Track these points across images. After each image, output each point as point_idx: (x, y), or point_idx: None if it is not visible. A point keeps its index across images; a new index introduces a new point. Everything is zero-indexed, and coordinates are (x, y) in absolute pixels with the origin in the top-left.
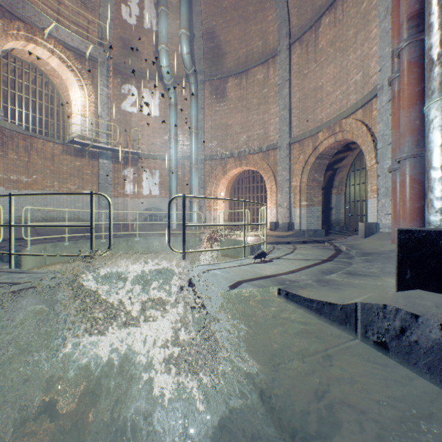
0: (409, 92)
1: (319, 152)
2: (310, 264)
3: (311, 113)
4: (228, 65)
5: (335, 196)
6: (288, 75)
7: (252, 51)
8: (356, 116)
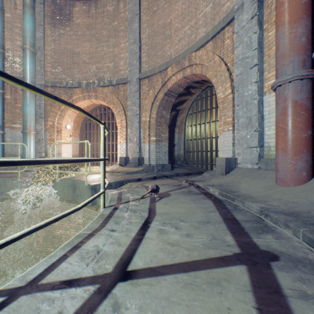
0: None
1: (168, 88)
2: None
3: (160, 49)
4: None
5: (177, 134)
6: (138, 9)
7: None
8: (206, 49)
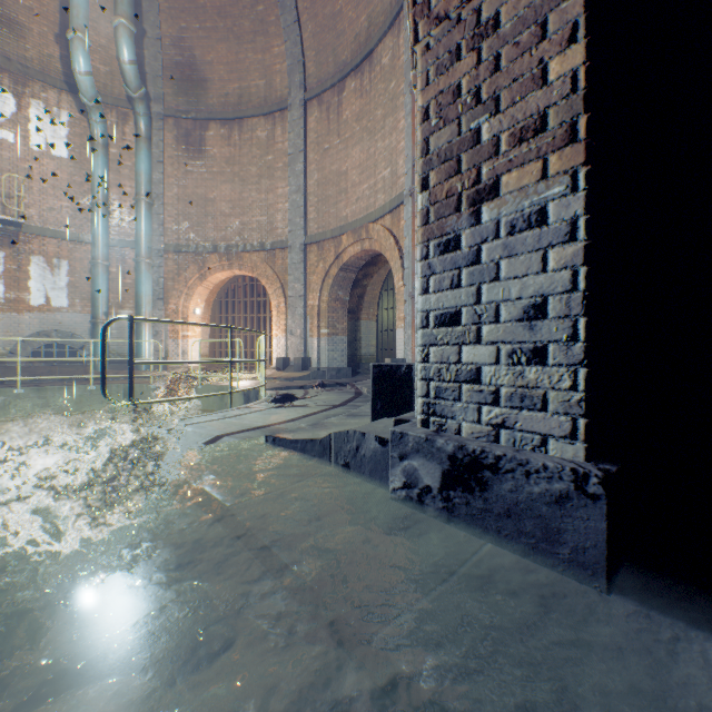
0: None
1: (343, 262)
2: (318, 410)
3: (333, 206)
4: (209, 101)
5: (365, 322)
6: (303, 144)
7: (250, 91)
8: (385, 222)
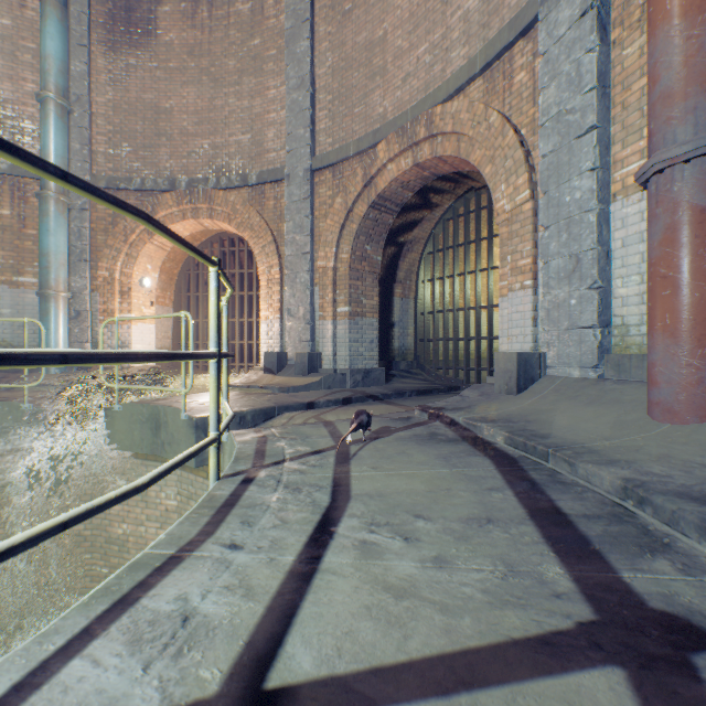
0: None
1: (378, 192)
2: None
3: (360, 102)
4: None
5: (400, 300)
6: (309, 9)
7: None
8: (469, 96)
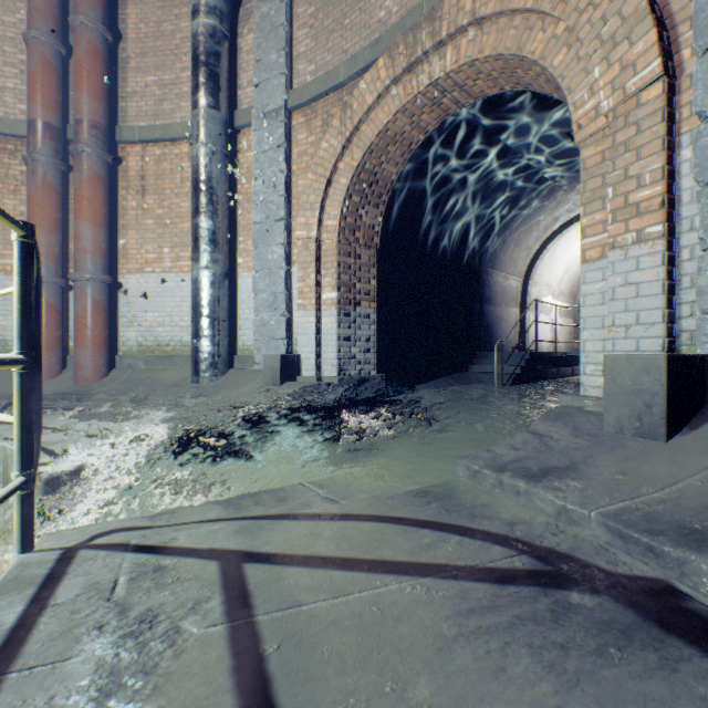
0: (99, 208)
1: None
2: (87, 412)
3: None
4: None
5: None
6: None
7: None
8: None
